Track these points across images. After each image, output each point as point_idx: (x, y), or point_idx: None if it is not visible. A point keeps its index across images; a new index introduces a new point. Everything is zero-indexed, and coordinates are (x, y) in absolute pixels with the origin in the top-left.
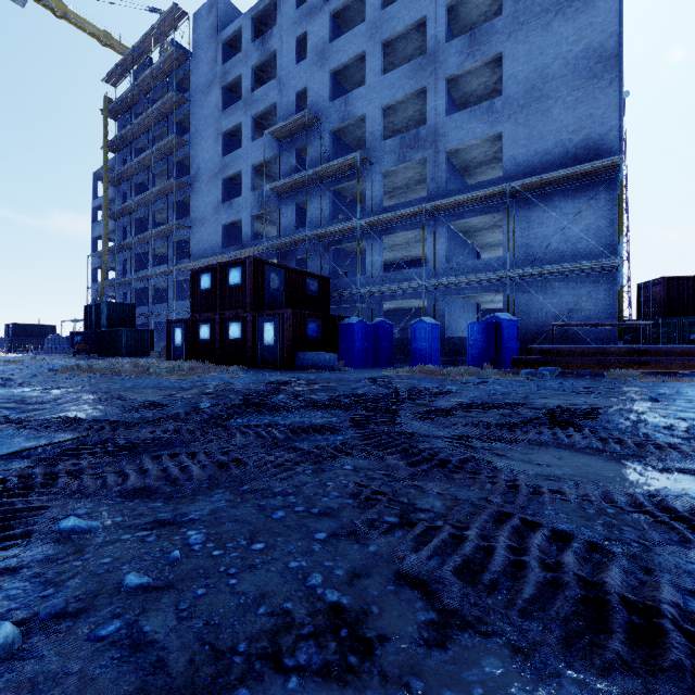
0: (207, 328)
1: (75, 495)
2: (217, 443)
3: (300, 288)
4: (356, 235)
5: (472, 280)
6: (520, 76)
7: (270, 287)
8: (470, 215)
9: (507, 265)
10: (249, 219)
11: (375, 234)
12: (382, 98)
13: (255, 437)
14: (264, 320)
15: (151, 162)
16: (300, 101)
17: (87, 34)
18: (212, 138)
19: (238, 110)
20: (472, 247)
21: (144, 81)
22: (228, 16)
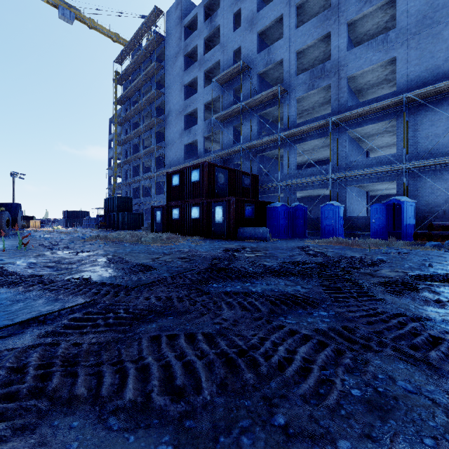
0: (177, 211)
1: (64, 408)
2: (208, 316)
3: (238, 183)
4: (276, 144)
5: (370, 172)
6: (412, 10)
7: (219, 182)
8: (367, 123)
9: (403, 159)
10: (201, 140)
11: (290, 143)
12: (296, 45)
13: (240, 308)
14: (215, 205)
15: (141, 108)
16: (235, 57)
17: (106, 36)
18: (178, 89)
19: (194, 68)
20: (363, 149)
21: (138, 59)
22: (188, 9)
